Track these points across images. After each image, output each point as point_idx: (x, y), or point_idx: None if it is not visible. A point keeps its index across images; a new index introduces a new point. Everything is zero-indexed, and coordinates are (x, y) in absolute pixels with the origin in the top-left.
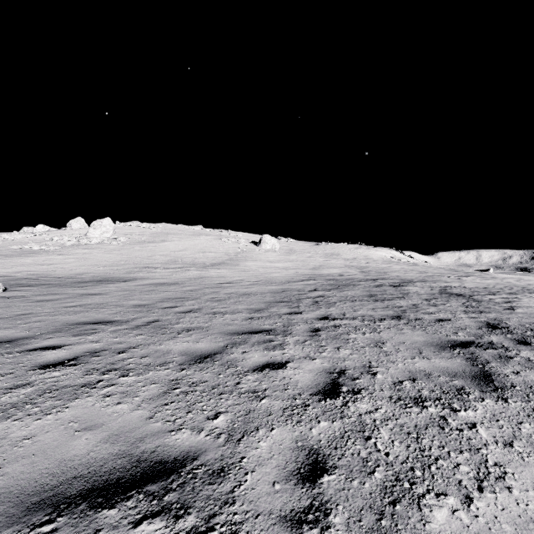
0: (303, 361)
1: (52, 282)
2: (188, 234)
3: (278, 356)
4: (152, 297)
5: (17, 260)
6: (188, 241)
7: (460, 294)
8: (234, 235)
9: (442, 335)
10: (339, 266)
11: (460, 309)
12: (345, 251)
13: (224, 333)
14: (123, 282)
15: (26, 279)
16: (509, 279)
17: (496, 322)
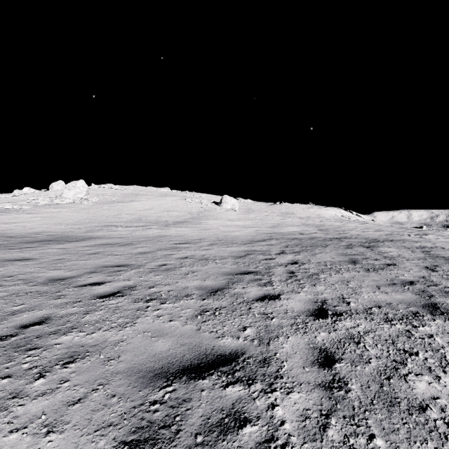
0: None
1: None
2: (156, 195)
3: None
4: (86, 264)
5: None
6: (154, 201)
7: None
8: (197, 196)
9: None
10: (296, 224)
11: None
12: (298, 210)
13: (139, 372)
14: (74, 242)
15: None
16: None
17: None
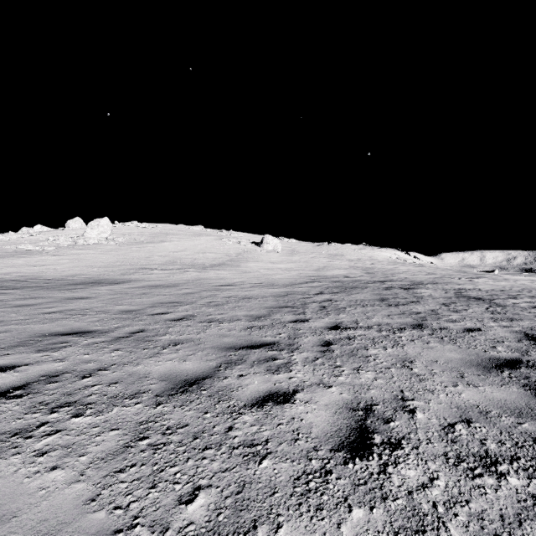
0: (315, 390)
1: (40, 284)
2: (188, 235)
3: (283, 382)
4: (143, 301)
5: (9, 261)
6: (187, 241)
7: (478, 297)
8: (235, 236)
9: (479, 351)
10: (343, 267)
11: (487, 315)
12: (348, 252)
13: (218, 347)
14: (116, 284)
15: (13, 281)
16: (522, 280)
17: (534, 332)
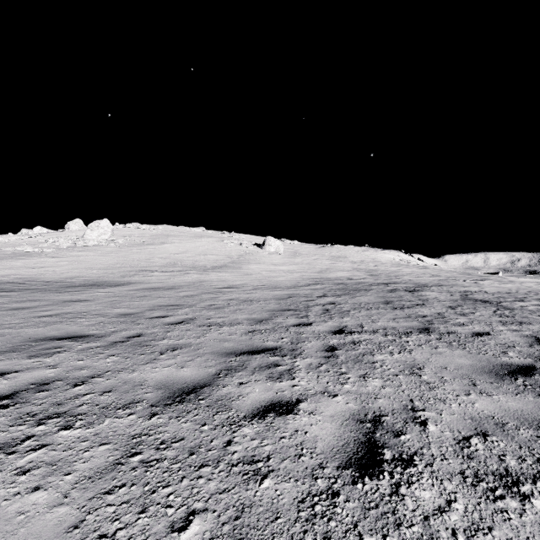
0: (320, 400)
1: (38, 287)
2: (190, 236)
3: (286, 391)
4: (142, 304)
5: (7, 263)
6: (189, 243)
7: (485, 300)
8: (236, 237)
9: (490, 356)
10: (346, 269)
11: (495, 319)
12: (351, 254)
13: (218, 353)
14: (115, 286)
15: (10, 284)
16: (528, 282)
17: None
